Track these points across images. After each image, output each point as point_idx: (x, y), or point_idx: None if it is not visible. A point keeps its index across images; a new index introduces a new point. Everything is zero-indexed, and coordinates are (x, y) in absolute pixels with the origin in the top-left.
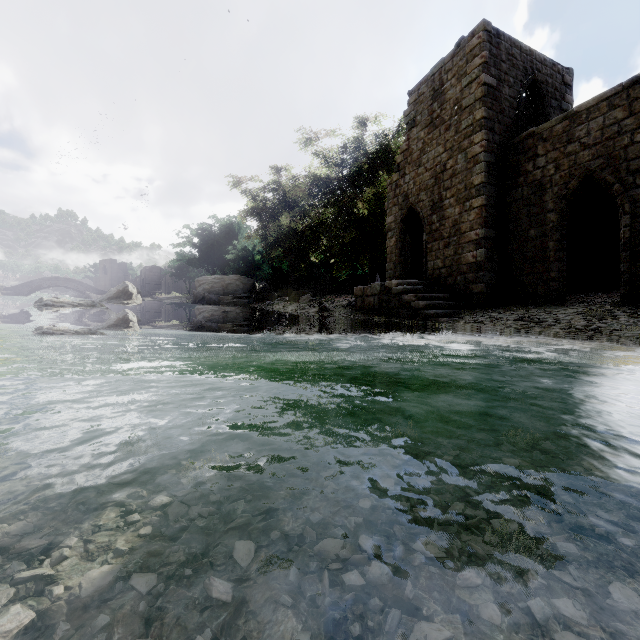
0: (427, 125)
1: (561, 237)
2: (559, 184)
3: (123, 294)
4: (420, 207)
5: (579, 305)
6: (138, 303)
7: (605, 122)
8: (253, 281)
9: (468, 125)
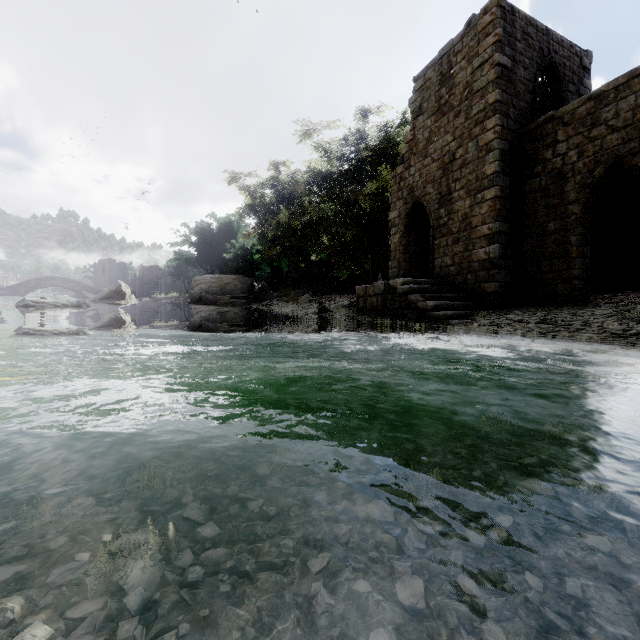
0: (434, 112)
1: (585, 231)
2: (582, 172)
3: (116, 294)
4: (426, 201)
5: (607, 306)
6: (131, 303)
7: (637, 101)
8: (252, 281)
9: (480, 110)
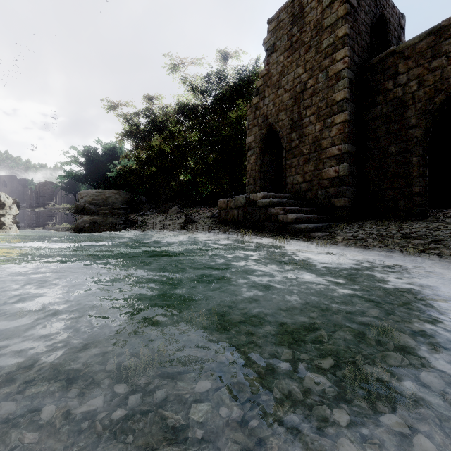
0: (286, 49)
1: (424, 152)
2: (423, 100)
3: None
4: (279, 126)
5: (450, 220)
6: (11, 213)
7: None
8: (131, 195)
9: (330, 44)
